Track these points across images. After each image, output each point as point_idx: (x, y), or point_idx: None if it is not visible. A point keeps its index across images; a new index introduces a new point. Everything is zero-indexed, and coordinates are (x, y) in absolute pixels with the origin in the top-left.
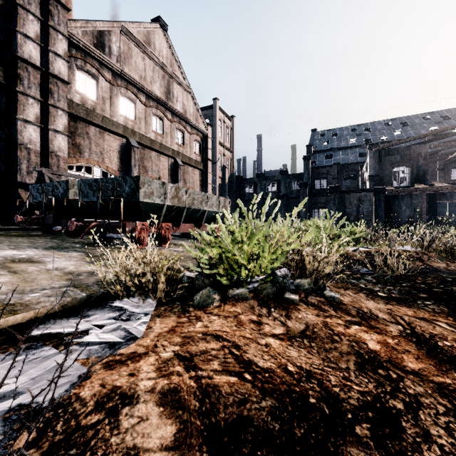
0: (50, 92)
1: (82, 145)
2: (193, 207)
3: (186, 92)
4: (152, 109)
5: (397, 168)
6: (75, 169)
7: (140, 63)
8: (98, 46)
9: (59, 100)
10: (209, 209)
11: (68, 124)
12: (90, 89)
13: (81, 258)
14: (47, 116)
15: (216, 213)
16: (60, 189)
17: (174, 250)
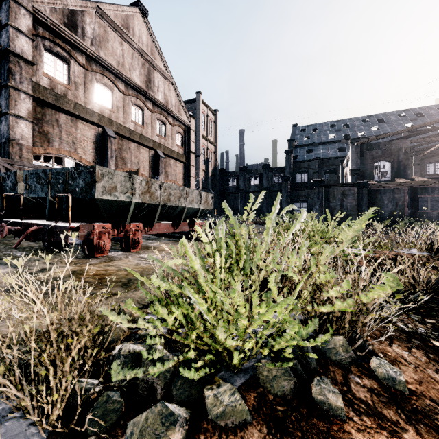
0: (10, 73)
1: (51, 134)
2: (169, 204)
3: (168, 82)
4: (131, 98)
5: (379, 162)
6: (44, 159)
7: (117, 48)
8: (69, 26)
9: (22, 82)
10: (189, 206)
11: (34, 109)
12: (61, 73)
13: (1, 280)
14: (7, 99)
15: (197, 210)
16: (8, 181)
17: (143, 258)
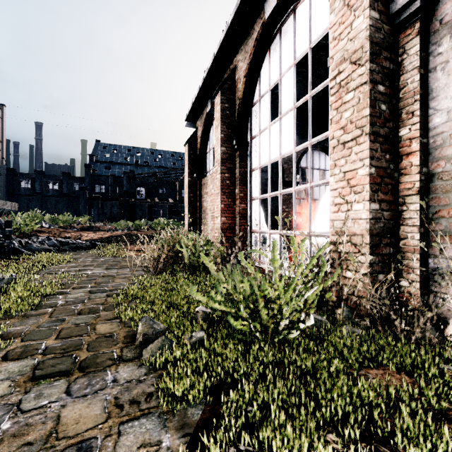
0: None
1: None
2: None
3: None
4: None
5: (139, 188)
6: None
7: None
8: None
9: None
10: (7, 208)
11: None
12: None
13: None
14: None
15: (10, 210)
16: None
17: None
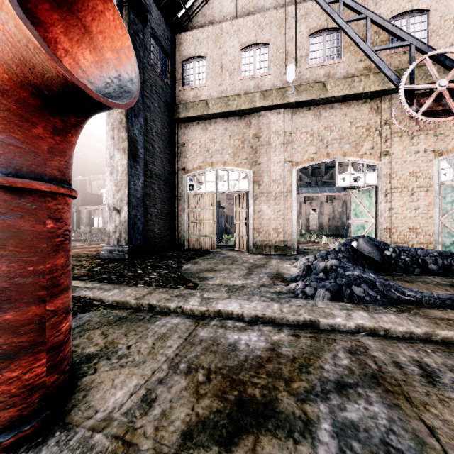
0: None
1: None
2: None
3: None
4: None
5: None
6: None
7: None
8: None
9: None
10: None
11: None
12: None
13: None
14: None
15: None
16: None
17: None
